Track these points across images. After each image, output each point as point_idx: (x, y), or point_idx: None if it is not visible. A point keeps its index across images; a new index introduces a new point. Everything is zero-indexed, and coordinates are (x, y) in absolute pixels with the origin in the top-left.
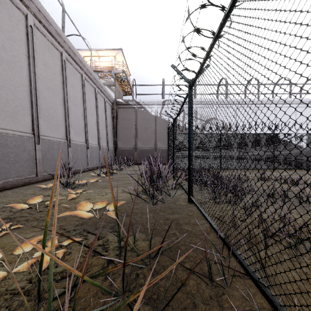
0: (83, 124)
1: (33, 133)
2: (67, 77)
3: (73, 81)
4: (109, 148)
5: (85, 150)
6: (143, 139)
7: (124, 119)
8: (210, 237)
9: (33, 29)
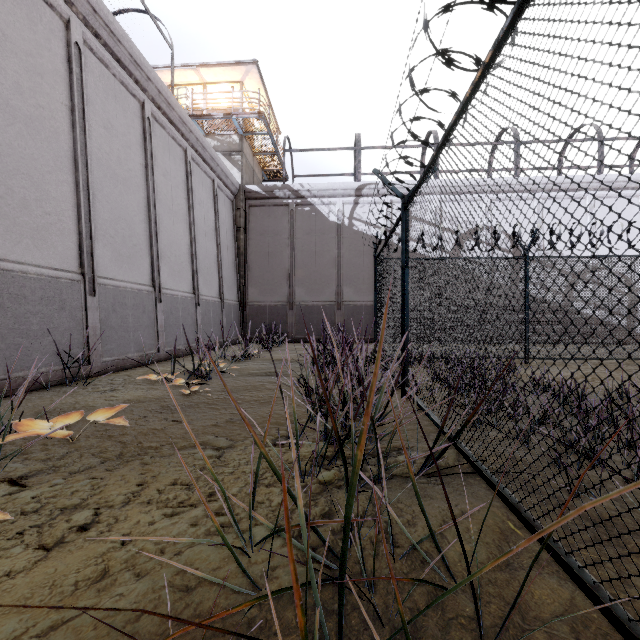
0: (146, 236)
1: None
2: (91, 96)
3: (111, 114)
4: (226, 303)
5: (149, 305)
6: (308, 280)
7: (263, 232)
8: None
9: None
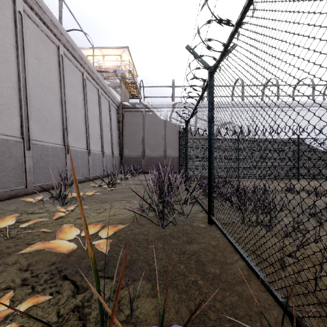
0: (84, 128)
1: (22, 137)
2: (65, 74)
3: (72, 80)
4: (114, 156)
5: (86, 157)
6: (151, 145)
7: (130, 123)
8: (253, 291)
9: (22, 16)
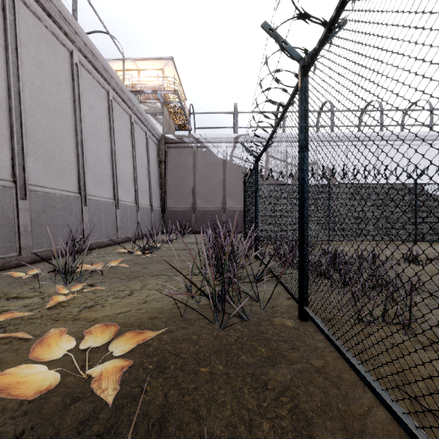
0: (110, 170)
1: (13, 180)
2: (82, 92)
3: (92, 101)
4: (153, 209)
5: (112, 211)
6: (204, 194)
7: (176, 164)
8: None
9: (15, 3)
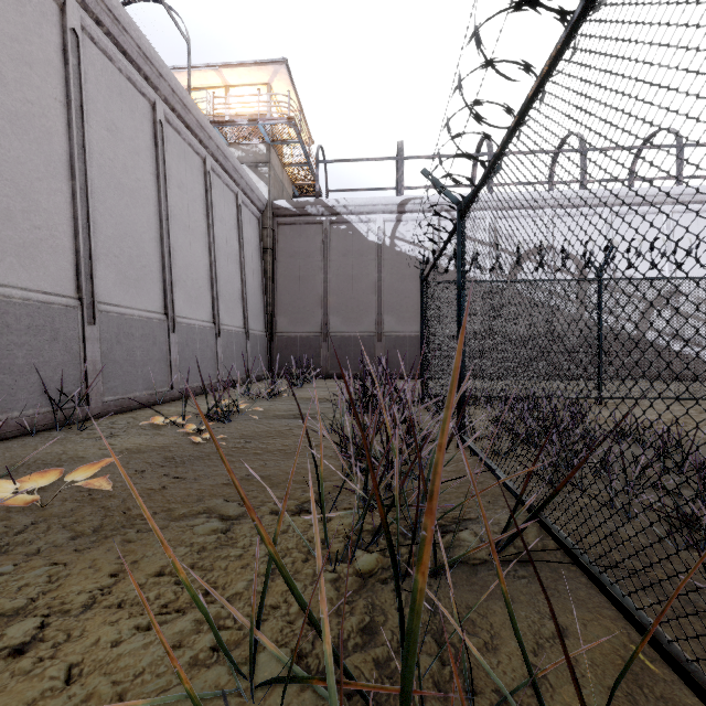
0: (158, 256)
1: None
2: (91, 92)
3: (115, 115)
4: (251, 334)
5: (161, 336)
6: (344, 307)
7: (293, 254)
8: None
9: None
